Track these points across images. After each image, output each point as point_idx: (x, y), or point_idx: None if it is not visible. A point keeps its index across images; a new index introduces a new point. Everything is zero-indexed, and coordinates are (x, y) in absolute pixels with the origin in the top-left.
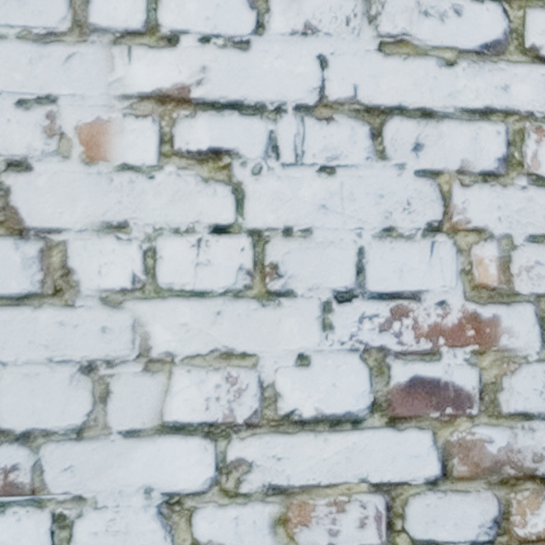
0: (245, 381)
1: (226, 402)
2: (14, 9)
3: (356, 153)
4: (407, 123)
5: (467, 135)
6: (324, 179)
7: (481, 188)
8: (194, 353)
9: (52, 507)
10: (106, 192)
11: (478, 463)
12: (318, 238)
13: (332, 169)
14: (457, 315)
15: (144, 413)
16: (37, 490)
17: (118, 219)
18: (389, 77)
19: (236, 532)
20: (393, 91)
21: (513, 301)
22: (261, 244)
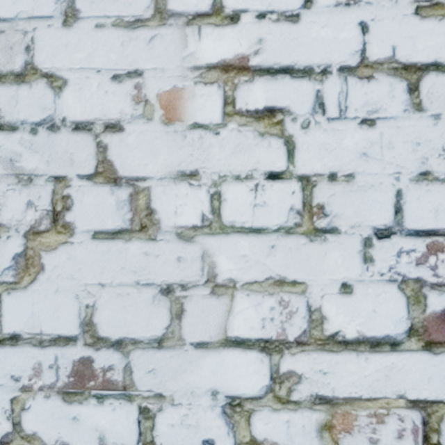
0: (295, 305)
1: (279, 322)
2: (110, 3)
3: (394, 106)
4: (442, 77)
5: None
6: (364, 130)
7: None
8: (252, 280)
9: (139, 401)
10: (180, 147)
11: None
12: (360, 182)
13: (372, 122)
14: None
15: (211, 329)
16: (128, 387)
17: (190, 168)
18: (425, 37)
19: (287, 433)
20: (429, 49)
21: None
22: (309, 188)
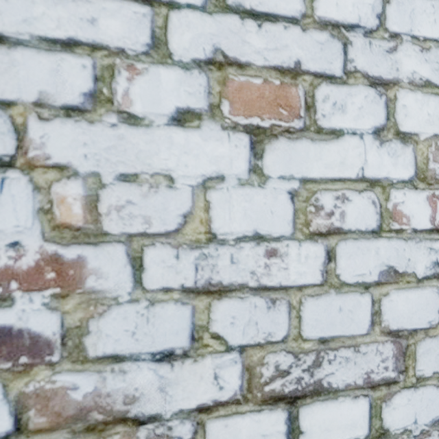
0: None
1: None
2: None
3: None
4: None
5: (47, 66)
6: None
7: (64, 123)
8: None
9: None
10: None
11: (59, 412)
12: None
13: None
14: (34, 257)
15: None
16: None
17: None
18: None
19: None
20: None
21: (102, 242)
22: None
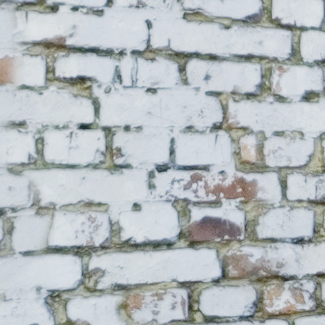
0: (100, 220)
1: (88, 233)
2: None
3: (169, 80)
4: (201, 62)
5: (237, 71)
6: (149, 96)
7: (246, 103)
8: (68, 203)
9: None
10: (11, 102)
11: (243, 269)
12: (146, 132)
13: (155, 90)
14: (231, 179)
15: (36, 240)
16: None
17: (19, 119)
18: (190, 34)
19: (94, 313)
20: (192, 43)
21: (265, 171)
22: (110, 136)
